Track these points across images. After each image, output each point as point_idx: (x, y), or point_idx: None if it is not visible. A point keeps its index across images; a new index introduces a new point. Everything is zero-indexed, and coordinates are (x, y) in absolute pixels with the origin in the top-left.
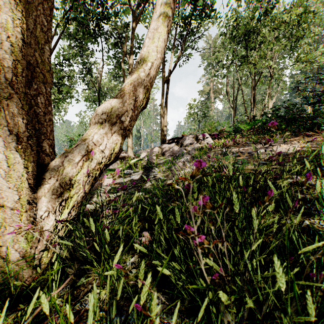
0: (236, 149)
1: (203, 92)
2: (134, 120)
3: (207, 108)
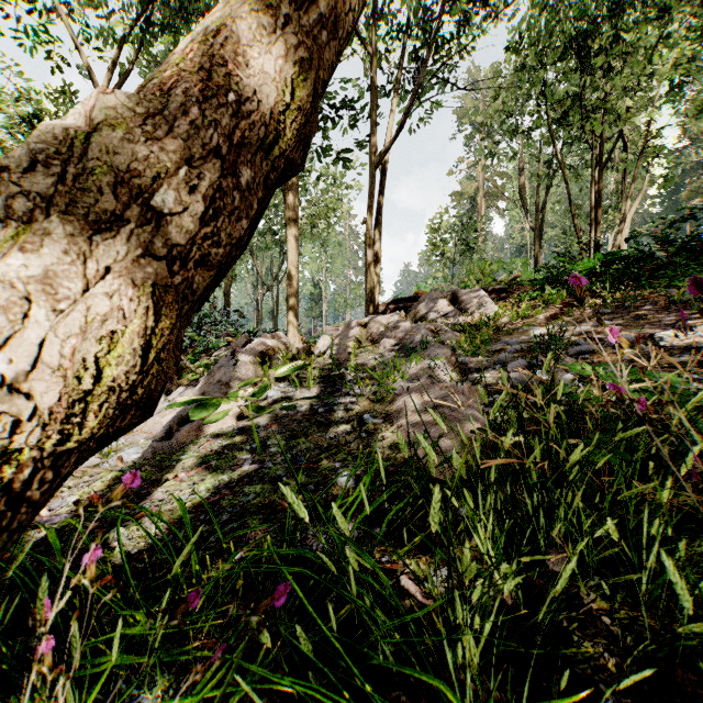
0: (572, 328)
1: (461, 197)
2: (235, 216)
3: (473, 231)
